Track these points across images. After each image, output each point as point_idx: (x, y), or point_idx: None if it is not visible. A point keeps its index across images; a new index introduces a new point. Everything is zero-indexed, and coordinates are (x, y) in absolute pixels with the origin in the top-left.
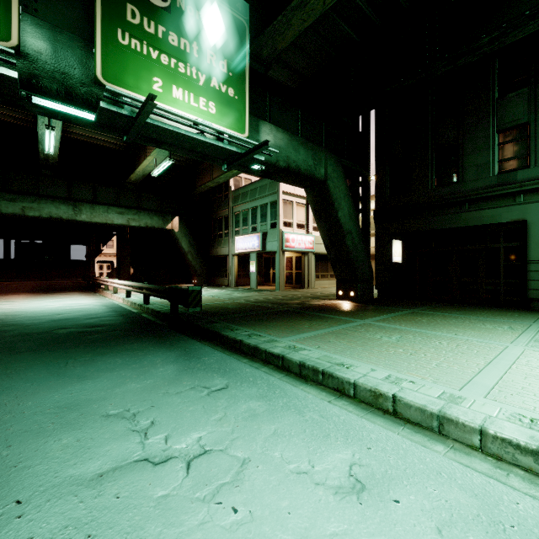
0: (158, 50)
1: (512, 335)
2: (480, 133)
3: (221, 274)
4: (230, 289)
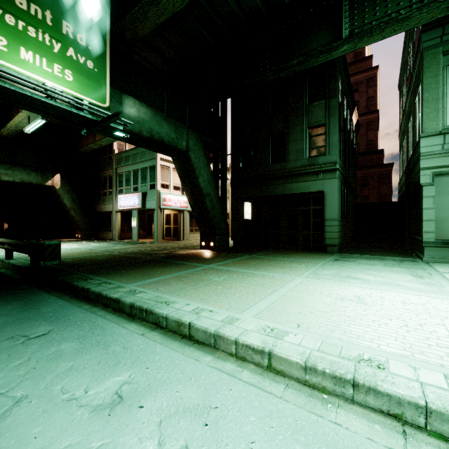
0: (2, 9)
1: (303, 270)
2: (298, 127)
3: (105, 229)
4: (112, 242)
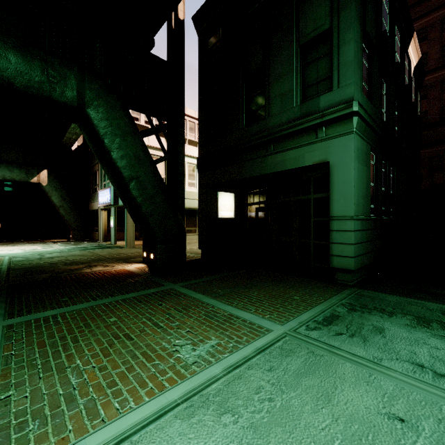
0: None
1: (132, 400)
2: (284, 52)
3: (96, 229)
4: (82, 245)
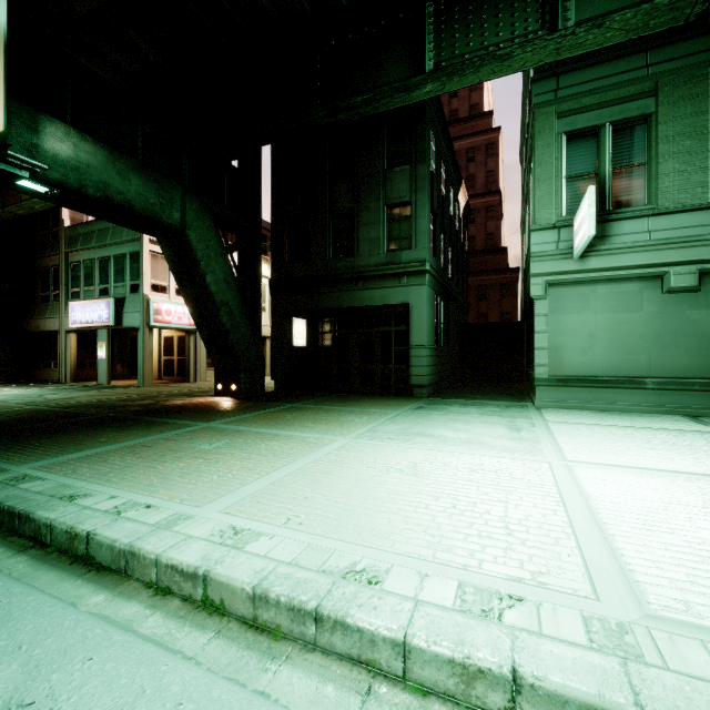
0: None
1: (358, 427)
2: (373, 204)
3: (46, 363)
4: (54, 387)
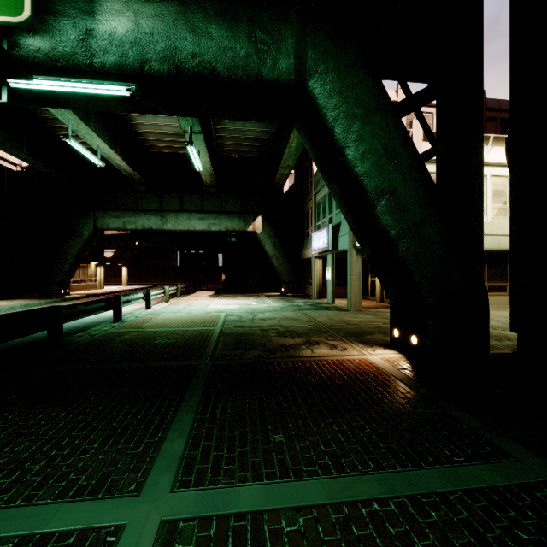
0: None
1: None
2: None
3: (308, 282)
4: (294, 302)
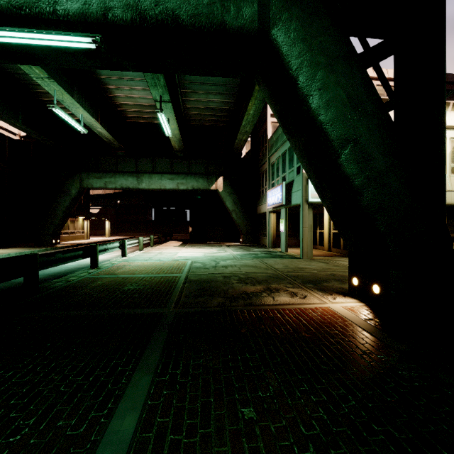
0: None
1: None
2: None
3: (263, 234)
4: (252, 251)
